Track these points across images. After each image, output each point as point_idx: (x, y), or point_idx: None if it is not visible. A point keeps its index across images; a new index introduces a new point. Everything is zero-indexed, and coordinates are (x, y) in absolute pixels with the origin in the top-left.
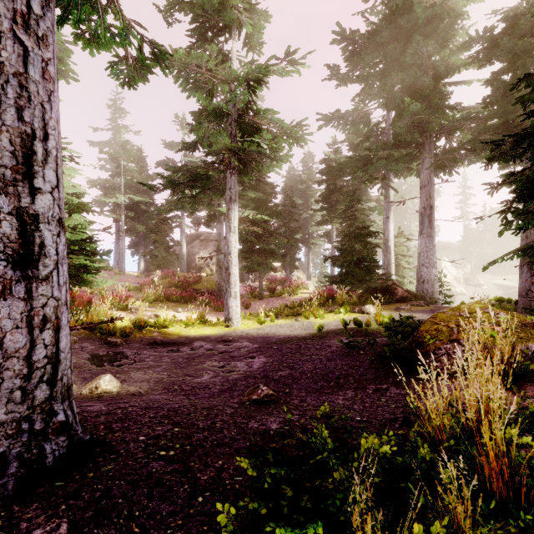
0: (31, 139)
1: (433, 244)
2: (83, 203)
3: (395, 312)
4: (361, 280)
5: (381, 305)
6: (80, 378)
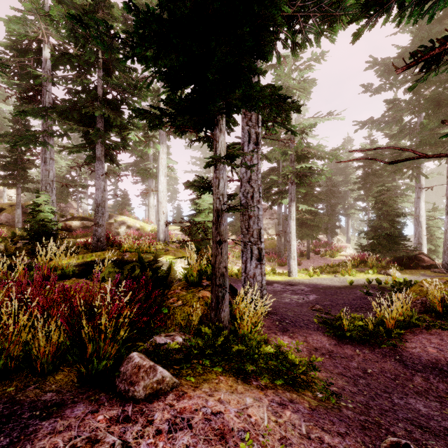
0: (260, 230)
1: None
2: None
3: (415, 276)
4: (390, 250)
5: (406, 270)
6: None
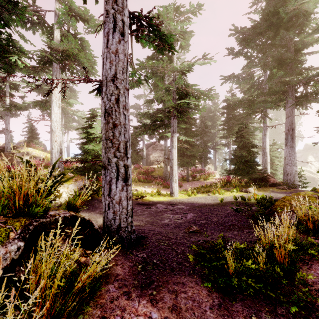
0: (126, 142)
1: (294, 152)
2: None
3: (267, 192)
4: (247, 173)
5: (259, 188)
6: None
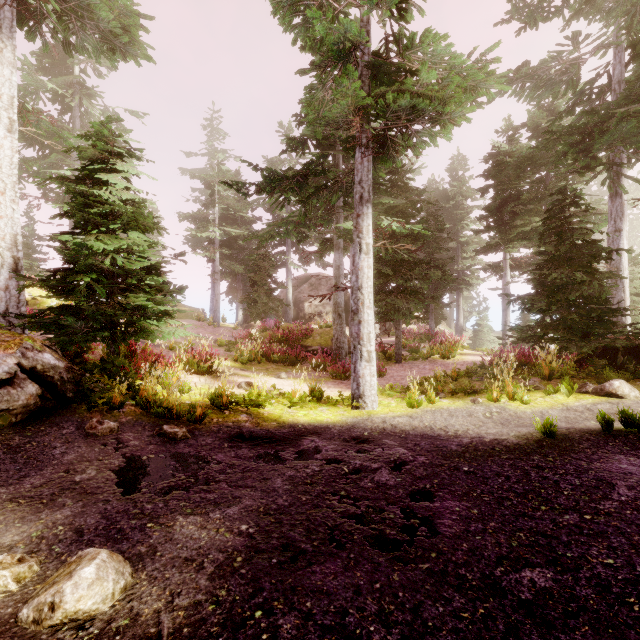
0: None
1: None
2: (140, 211)
3: None
4: (581, 335)
5: (632, 381)
6: (72, 529)
